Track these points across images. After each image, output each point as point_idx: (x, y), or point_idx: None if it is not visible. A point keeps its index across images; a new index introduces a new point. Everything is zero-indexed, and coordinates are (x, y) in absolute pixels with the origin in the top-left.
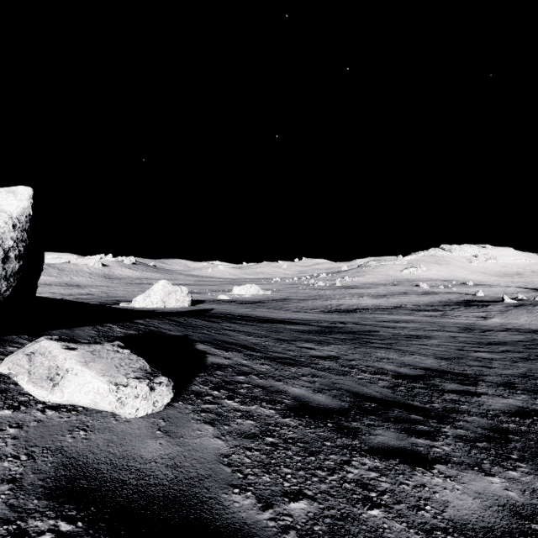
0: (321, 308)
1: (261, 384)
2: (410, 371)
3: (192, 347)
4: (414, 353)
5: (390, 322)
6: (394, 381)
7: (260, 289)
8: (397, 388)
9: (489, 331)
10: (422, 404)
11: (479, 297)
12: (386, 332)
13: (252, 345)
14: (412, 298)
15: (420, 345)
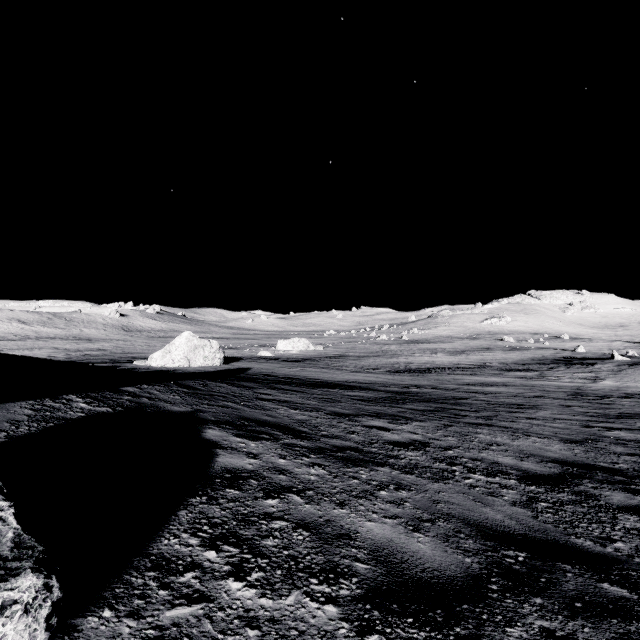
0: (386, 368)
1: (308, 518)
2: (540, 468)
3: (197, 435)
4: (529, 433)
5: (476, 385)
6: (525, 488)
7: (310, 344)
8: (536, 506)
9: (608, 398)
10: (599, 546)
11: (580, 353)
12: (476, 400)
13: (297, 426)
14: (497, 355)
15: (530, 420)
